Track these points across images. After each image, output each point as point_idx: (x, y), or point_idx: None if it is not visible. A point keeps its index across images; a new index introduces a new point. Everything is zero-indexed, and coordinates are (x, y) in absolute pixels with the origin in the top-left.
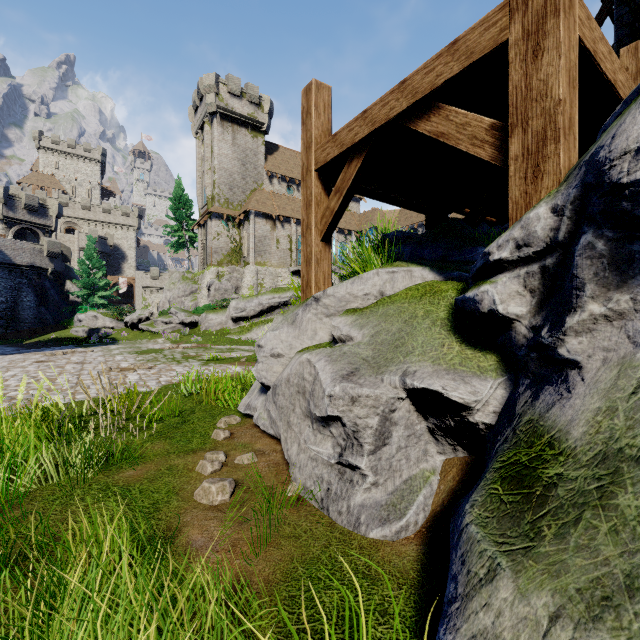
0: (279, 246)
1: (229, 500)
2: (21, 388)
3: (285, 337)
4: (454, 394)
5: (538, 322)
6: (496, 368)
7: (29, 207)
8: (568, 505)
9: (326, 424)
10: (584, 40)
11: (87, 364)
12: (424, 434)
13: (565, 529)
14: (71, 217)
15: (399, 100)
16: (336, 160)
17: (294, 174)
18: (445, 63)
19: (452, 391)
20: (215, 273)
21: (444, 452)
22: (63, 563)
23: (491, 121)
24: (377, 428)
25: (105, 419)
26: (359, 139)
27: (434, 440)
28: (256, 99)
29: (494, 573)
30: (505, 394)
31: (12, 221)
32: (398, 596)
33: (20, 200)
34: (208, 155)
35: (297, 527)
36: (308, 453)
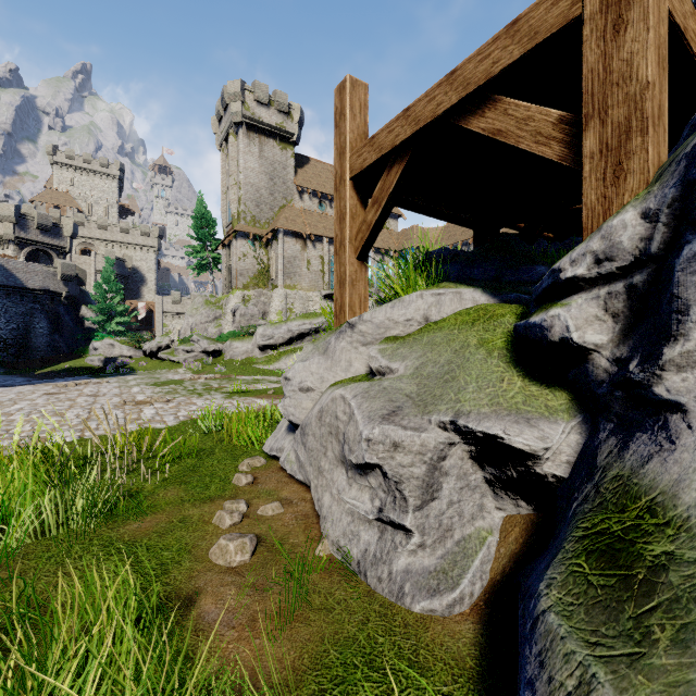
0: (310, 267)
1: (249, 560)
2: (18, 426)
3: (316, 369)
4: (518, 440)
5: (623, 353)
6: (568, 408)
7: (42, 227)
8: (687, 599)
9: (363, 472)
10: (674, 13)
11: (100, 397)
12: (480, 486)
13: (687, 634)
14: (87, 237)
15: (448, 94)
16: (374, 167)
17: (326, 189)
18: (503, 47)
19: (515, 436)
20: (241, 297)
21: (504, 508)
22: (45, 646)
23: (559, 113)
24: (424, 479)
25: (115, 460)
26: (400, 141)
27: (492, 493)
28: (285, 107)
29: (588, 688)
30: (580, 440)
31: (24, 242)
32: (453, 693)
33: (32, 219)
34: (233, 169)
35: (329, 596)
36: (342, 505)
